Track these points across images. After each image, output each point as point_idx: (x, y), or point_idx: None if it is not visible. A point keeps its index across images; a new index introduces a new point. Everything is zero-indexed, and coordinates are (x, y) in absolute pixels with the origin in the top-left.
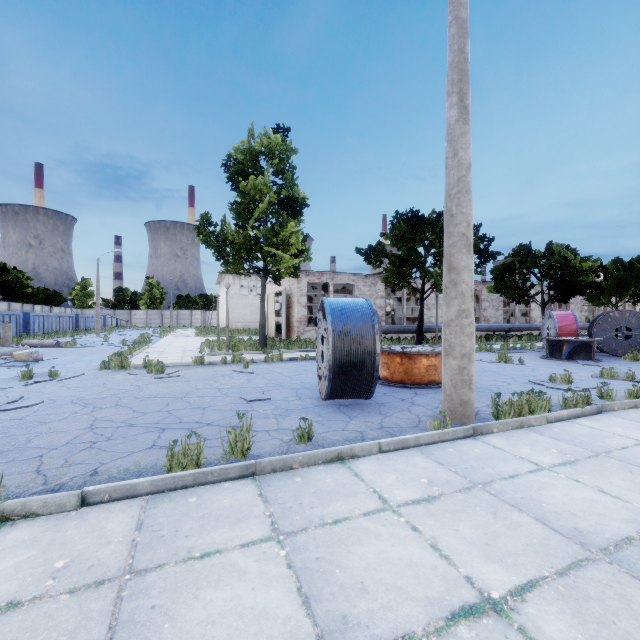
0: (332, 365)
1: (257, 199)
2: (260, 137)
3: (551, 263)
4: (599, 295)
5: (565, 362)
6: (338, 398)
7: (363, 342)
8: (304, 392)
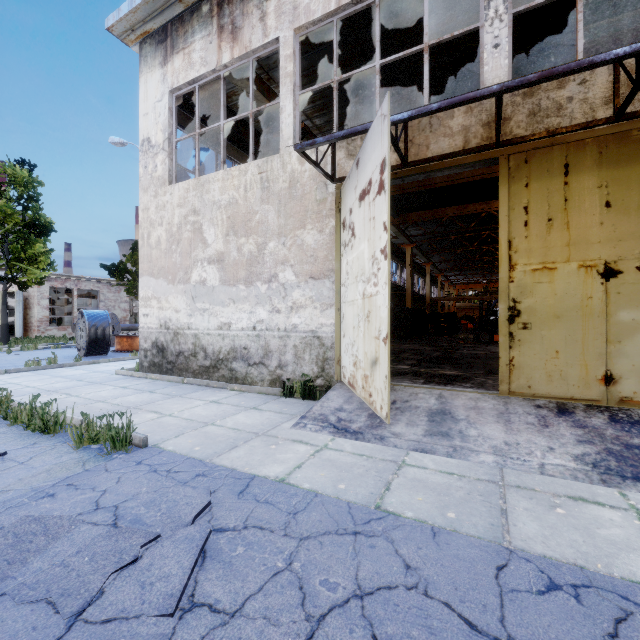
0: (89, 339)
1: (0, 218)
2: (4, 166)
3: None
4: None
5: None
6: (91, 355)
7: (104, 329)
8: (69, 357)
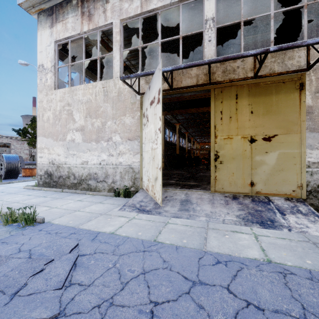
0: (6, 170)
1: None
2: None
3: None
4: None
5: None
6: (7, 179)
7: (15, 164)
8: None
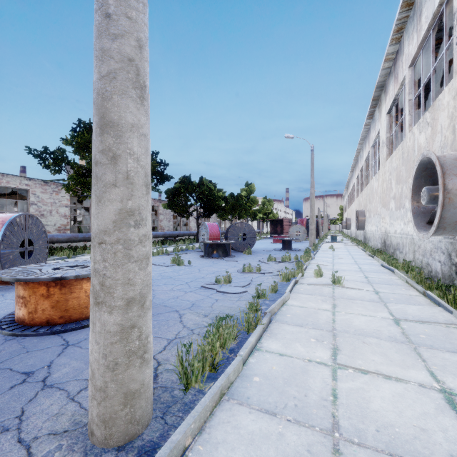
0: None
1: None
2: None
3: (202, 191)
4: (224, 214)
5: (216, 259)
6: None
7: None
8: None
